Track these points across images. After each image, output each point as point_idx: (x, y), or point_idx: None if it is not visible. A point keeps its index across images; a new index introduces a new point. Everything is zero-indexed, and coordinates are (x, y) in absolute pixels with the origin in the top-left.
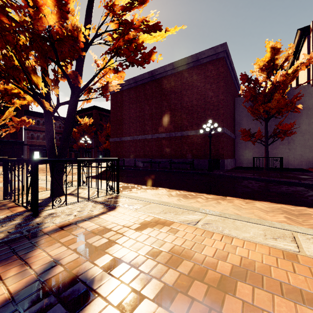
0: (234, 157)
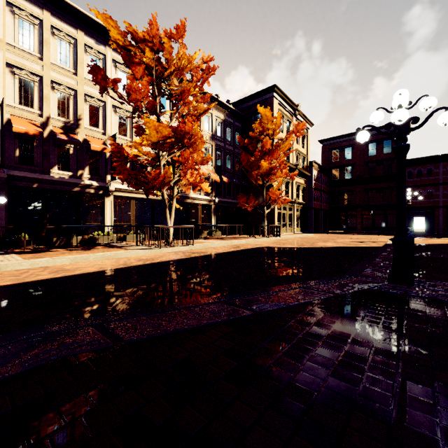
0: None
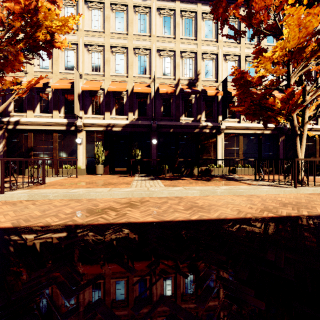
0: None
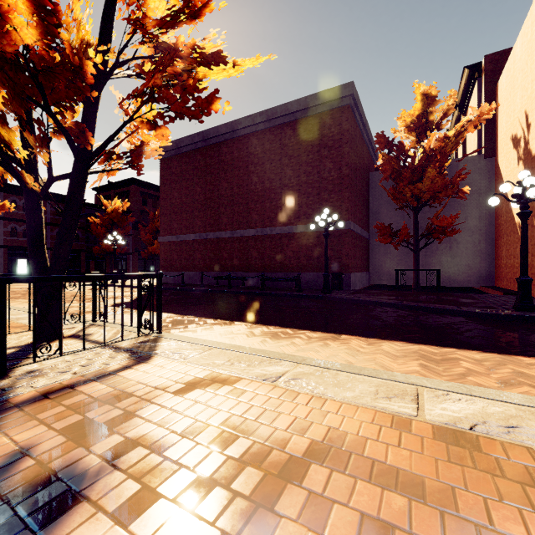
0: (368, 270)
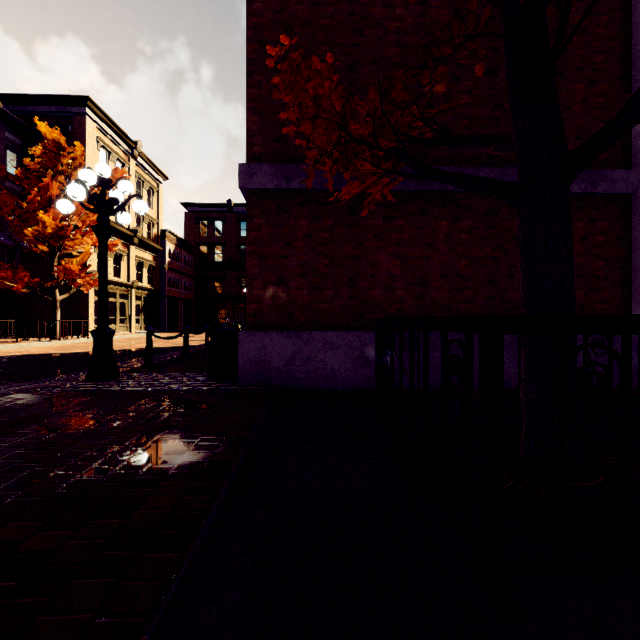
0: None
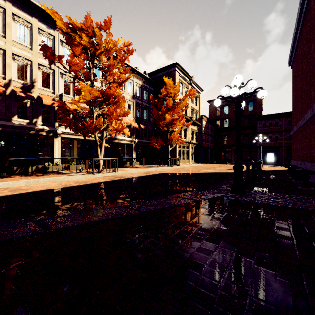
0: None
